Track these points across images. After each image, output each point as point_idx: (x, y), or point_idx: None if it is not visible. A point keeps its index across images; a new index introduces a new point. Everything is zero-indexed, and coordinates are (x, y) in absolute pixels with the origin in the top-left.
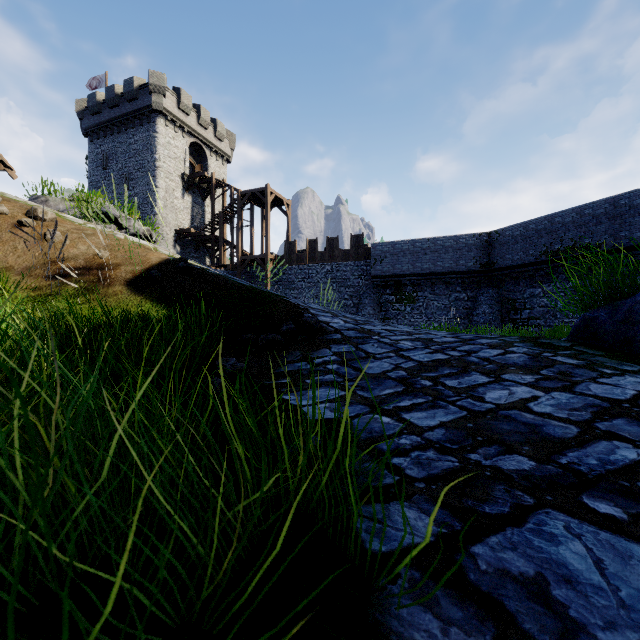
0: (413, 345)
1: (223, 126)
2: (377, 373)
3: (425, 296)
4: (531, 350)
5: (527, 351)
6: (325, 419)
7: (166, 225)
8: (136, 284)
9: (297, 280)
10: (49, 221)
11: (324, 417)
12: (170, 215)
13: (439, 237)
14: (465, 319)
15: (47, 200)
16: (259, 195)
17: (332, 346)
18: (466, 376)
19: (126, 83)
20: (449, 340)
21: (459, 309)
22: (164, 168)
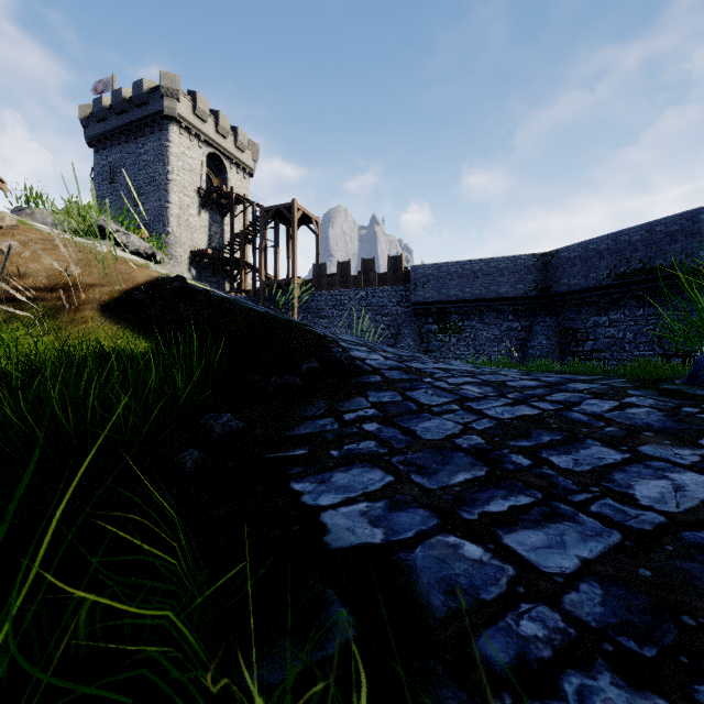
0: (481, 392)
1: (245, 135)
2: (438, 439)
3: (473, 325)
4: (660, 402)
5: (655, 404)
6: (361, 547)
7: (180, 246)
8: (113, 309)
9: (327, 307)
10: (7, 229)
11: (359, 541)
12: (184, 234)
13: (489, 258)
14: (518, 352)
15: (33, 213)
16: (284, 211)
17: (369, 393)
18: (581, 448)
19: (135, 86)
20: (529, 384)
21: (511, 340)
22: (178, 181)
